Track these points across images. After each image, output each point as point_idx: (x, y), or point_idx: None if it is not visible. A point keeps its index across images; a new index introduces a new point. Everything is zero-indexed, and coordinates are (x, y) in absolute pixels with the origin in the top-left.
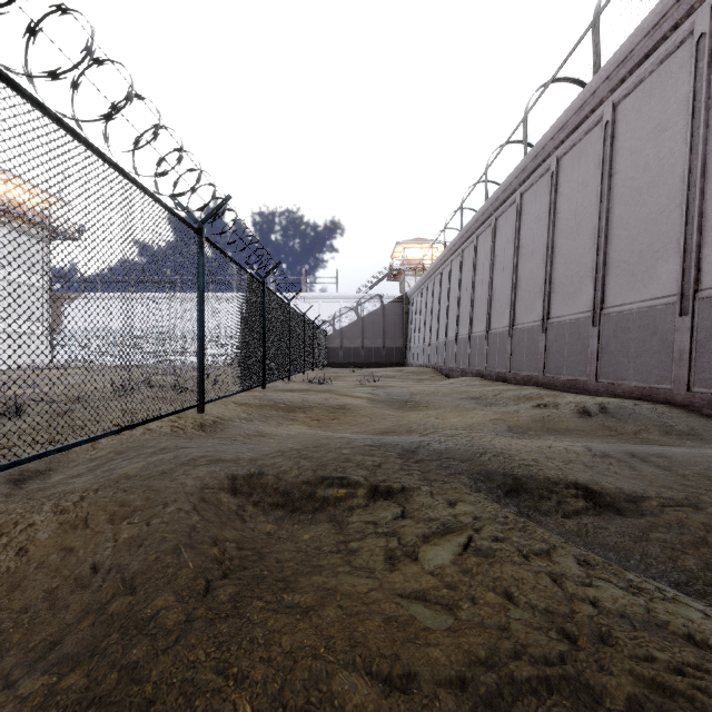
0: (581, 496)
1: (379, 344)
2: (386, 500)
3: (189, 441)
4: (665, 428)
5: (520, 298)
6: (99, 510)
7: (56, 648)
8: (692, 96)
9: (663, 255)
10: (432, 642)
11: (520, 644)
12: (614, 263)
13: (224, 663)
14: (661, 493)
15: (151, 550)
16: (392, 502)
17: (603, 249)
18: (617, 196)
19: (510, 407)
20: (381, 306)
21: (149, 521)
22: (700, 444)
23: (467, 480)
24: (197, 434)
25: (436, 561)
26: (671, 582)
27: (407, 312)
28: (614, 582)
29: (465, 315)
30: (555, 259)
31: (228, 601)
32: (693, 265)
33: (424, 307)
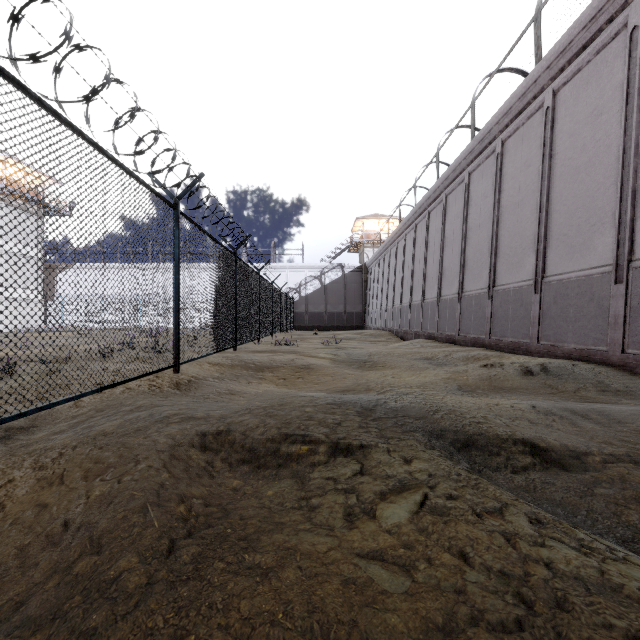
0: (528, 452)
1: (341, 309)
2: (346, 456)
3: (165, 399)
4: (602, 387)
5: (468, 268)
6: (75, 466)
7: (20, 609)
8: (626, 83)
9: (599, 228)
10: (389, 607)
11: (477, 609)
12: (554, 235)
13: (181, 630)
14: (603, 449)
15: (120, 508)
16: (351, 459)
17: (544, 223)
18: (557, 175)
19: (459, 367)
20: (342, 275)
21: (120, 478)
22: (634, 401)
23: (422, 437)
24: (172, 392)
25: (393, 519)
26: (618, 538)
27: (366, 280)
28: (566, 542)
29: (418, 283)
30: (500, 232)
31: (190, 562)
32: (627, 237)
33: (381, 276)
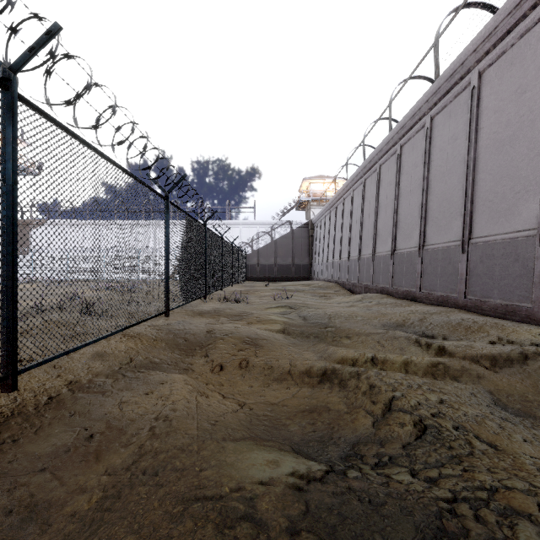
0: None
1: (289, 262)
2: None
3: None
4: None
5: (431, 219)
6: None
7: None
8: None
9: None
10: None
11: None
12: None
13: None
14: None
15: None
16: None
17: None
18: None
19: (454, 342)
20: (290, 231)
21: None
22: None
23: None
24: None
25: None
26: None
27: (312, 235)
28: None
29: (368, 237)
30: (478, 176)
31: None
32: None
33: (327, 231)
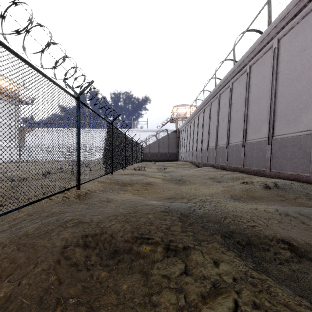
0: (287, 249)
1: (166, 151)
2: (174, 256)
3: (69, 207)
4: (309, 196)
5: (231, 131)
6: None
7: None
8: None
9: (304, 110)
10: None
11: None
12: (279, 114)
13: None
14: None
15: None
16: (178, 258)
17: (273, 108)
18: (280, 83)
19: (229, 183)
20: (167, 134)
21: (21, 281)
22: None
23: (221, 239)
24: (75, 201)
25: None
26: None
27: (179, 137)
28: None
29: (205, 138)
30: (249, 113)
31: None
32: None
33: (186, 135)
